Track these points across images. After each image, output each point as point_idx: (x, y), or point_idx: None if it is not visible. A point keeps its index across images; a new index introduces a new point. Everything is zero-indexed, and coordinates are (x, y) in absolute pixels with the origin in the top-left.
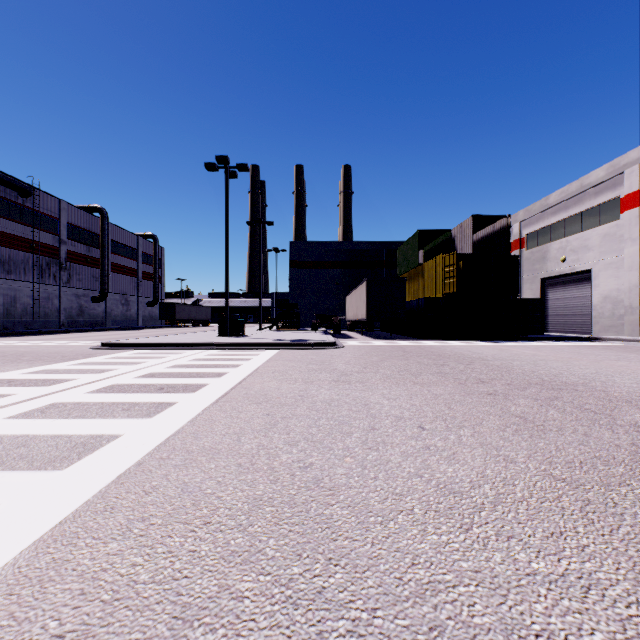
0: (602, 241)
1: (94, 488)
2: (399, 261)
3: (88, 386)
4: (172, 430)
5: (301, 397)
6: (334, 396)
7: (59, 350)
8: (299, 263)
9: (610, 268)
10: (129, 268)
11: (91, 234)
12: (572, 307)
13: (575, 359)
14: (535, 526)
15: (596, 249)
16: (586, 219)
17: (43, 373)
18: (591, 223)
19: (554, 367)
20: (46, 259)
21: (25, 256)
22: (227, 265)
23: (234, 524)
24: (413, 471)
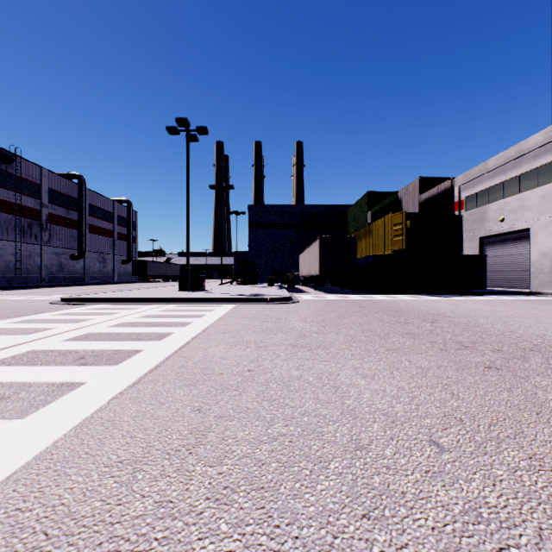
0: (541, 201)
1: None
2: (348, 222)
3: None
4: (33, 451)
5: (250, 373)
6: (293, 371)
7: (17, 305)
8: (257, 224)
9: (549, 227)
10: (106, 229)
11: (70, 198)
12: (510, 264)
13: (540, 315)
14: None
15: (535, 209)
16: (524, 181)
17: None
18: (529, 185)
19: (528, 326)
20: (28, 220)
21: (8, 217)
22: (187, 223)
23: None
24: None
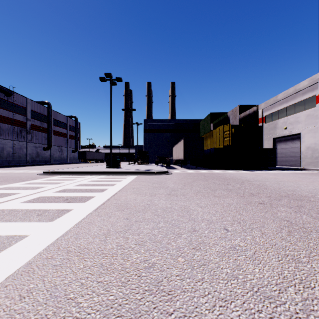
0: (306, 118)
1: None
2: (200, 129)
3: (24, 198)
4: (62, 231)
5: (148, 205)
6: (168, 205)
7: (20, 175)
8: (149, 130)
9: (310, 132)
10: (62, 133)
11: (43, 115)
12: (290, 153)
13: (299, 180)
14: None
15: (303, 122)
16: (297, 107)
17: (3, 189)
18: (300, 109)
19: (290, 185)
20: (19, 128)
21: (8, 126)
22: (111, 130)
23: None
24: (229, 272)
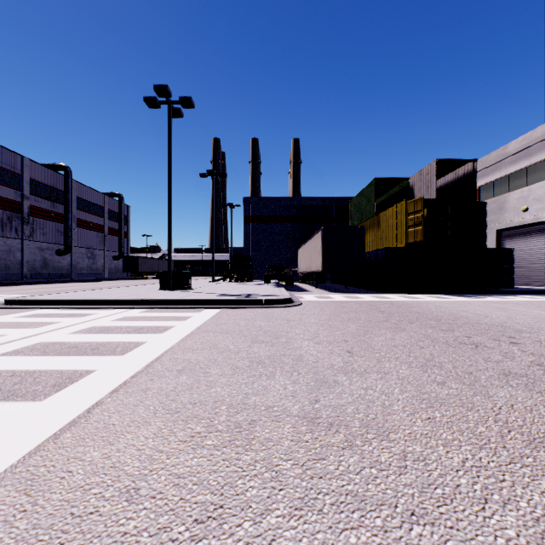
0: None
1: None
2: (351, 213)
3: None
4: None
5: None
6: None
7: None
8: (253, 218)
9: None
10: (95, 224)
11: (56, 191)
12: (535, 258)
13: None
14: None
15: None
16: None
17: None
18: None
19: None
20: (7, 213)
21: None
22: (169, 211)
23: None
24: None
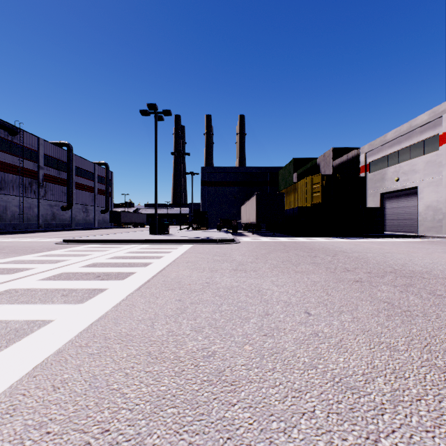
0: (425, 166)
1: (6, 382)
2: (279, 181)
3: (42, 274)
4: (97, 315)
5: (207, 284)
6: (234, 283)
7: (32, 245)
8: (208, 182)
9: (431, 185)
10: (88, 186)
11: (61, 162)
12: (403, 213)
13: (412, 252)
14: (445, 436)
15: (421, 172)
16: (414, 150)
17: (12, 263)
18: (417, 153)
19: (399, 258)
20: (28, 180)
21: (13, 177)
22: (156, 183)
23: (132, 433)
24: (307, 361)
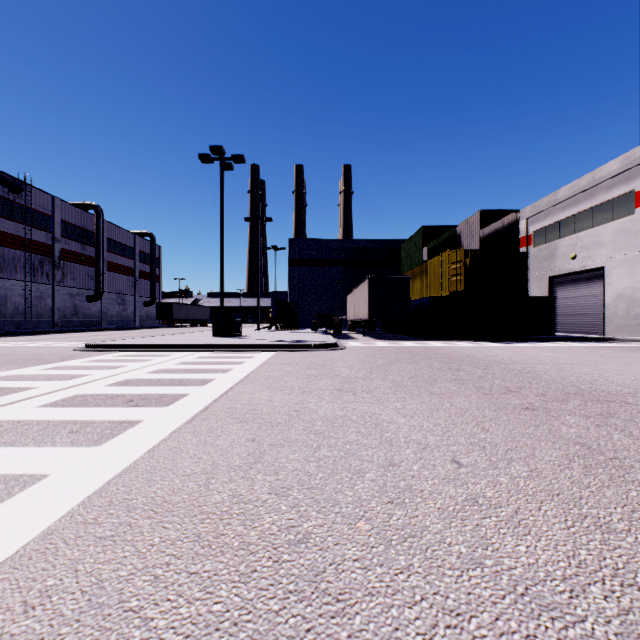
0: (615, 237)
1: None
2: (402, 259)
3: (45, 397)
4: (120, 467)
5: (297, 413)
6: (337, 411)
7: (39, 352)
8: (299, 261)
9: (624, 265)
10: (125, 267)
11: (86, 232)
12: (583, 306)
13: (601, 362)
14: None
15: (609, 245)
16: (598, 214)
17: (3, 380)
18: (603, 218)
19: (584, 372)
20: (39, 257)
21: (16, 254)
22: (222, 262)
23: None
24: (465, 552)
